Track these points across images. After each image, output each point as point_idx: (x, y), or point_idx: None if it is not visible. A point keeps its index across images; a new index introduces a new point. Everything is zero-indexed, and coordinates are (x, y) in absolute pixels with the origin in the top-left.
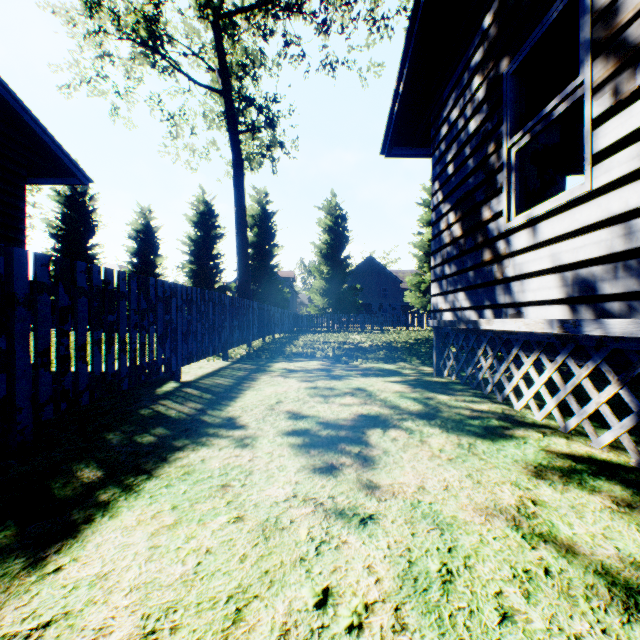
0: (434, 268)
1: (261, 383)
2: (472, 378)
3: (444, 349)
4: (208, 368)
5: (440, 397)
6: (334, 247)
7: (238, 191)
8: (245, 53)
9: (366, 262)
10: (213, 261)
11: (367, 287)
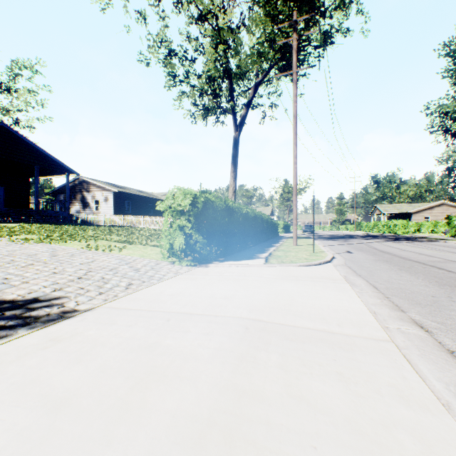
0: None
1: None
2: None
3: None
4: None
5: None
6: None
7: None
8: None
9: None
10: None
11: None
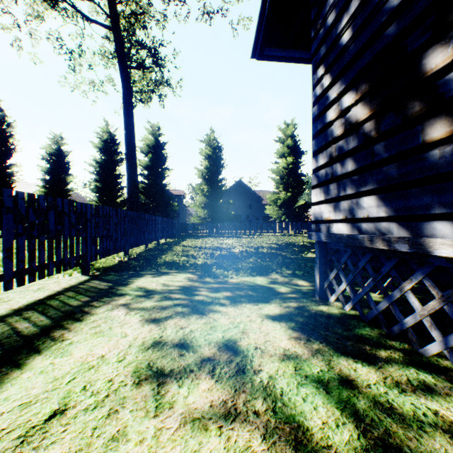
0: (317, 171)
1: (84, 327)
2: (365, 304)
3: (328, 267)
4: (46, 290)
5: (365, 374)
6: (212, 171)
7: (127, 116)
8: (136, 2)
9: (237, 184)
10: (116, 180)
11: (238, 203)
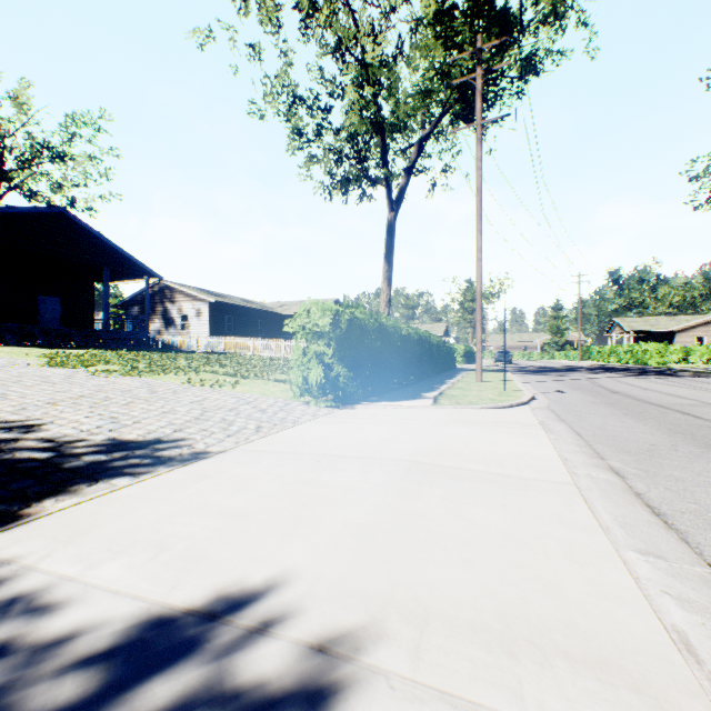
0: None
1: None
2: None
3: None
4: None
5: None
6: None
7: None
8: None
9: None
10: None
11: None
